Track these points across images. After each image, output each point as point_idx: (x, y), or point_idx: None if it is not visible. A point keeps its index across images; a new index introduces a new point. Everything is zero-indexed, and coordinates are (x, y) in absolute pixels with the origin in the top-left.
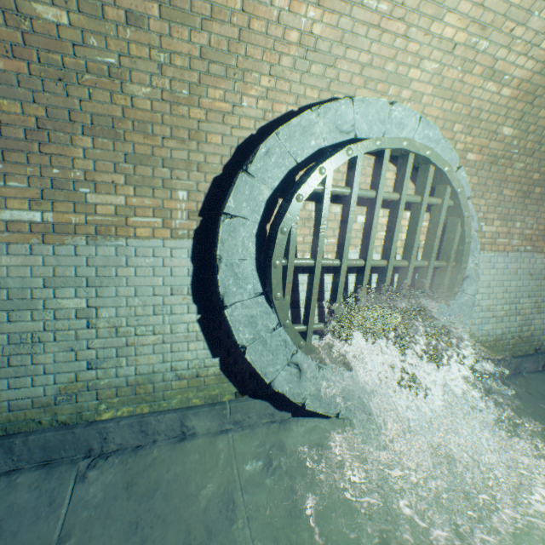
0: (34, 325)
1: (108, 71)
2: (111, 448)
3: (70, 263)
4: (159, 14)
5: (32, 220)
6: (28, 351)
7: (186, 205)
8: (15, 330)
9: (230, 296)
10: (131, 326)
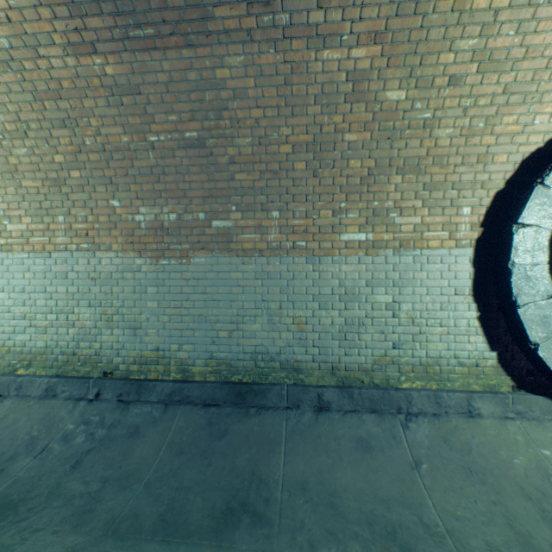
0: (359, 313)
1: (422, 124)
2: (413, 410)
3: (381, 269)
4: (476, 70)
5: (359, 239)
6: (355, 330)
7: (468, 219)
8: (348, 316)
9: (522, 297)
10: (422, 318)
